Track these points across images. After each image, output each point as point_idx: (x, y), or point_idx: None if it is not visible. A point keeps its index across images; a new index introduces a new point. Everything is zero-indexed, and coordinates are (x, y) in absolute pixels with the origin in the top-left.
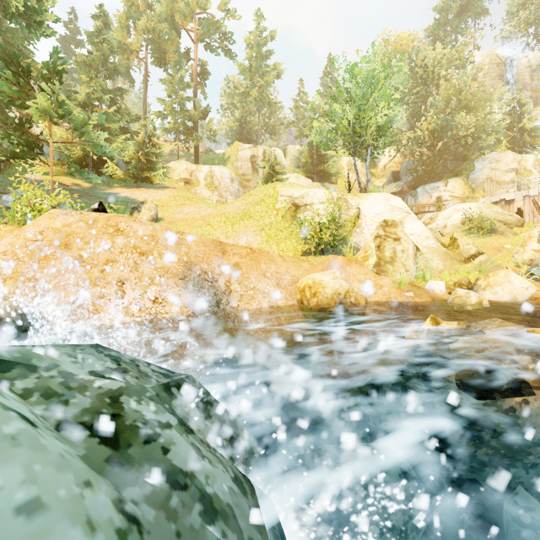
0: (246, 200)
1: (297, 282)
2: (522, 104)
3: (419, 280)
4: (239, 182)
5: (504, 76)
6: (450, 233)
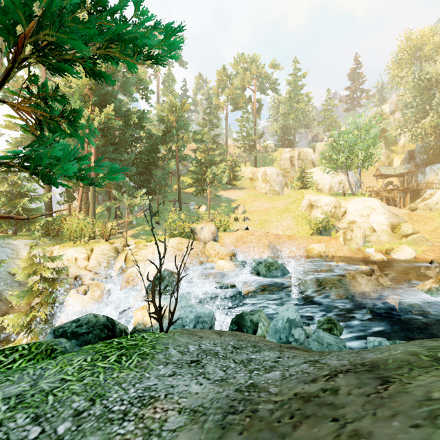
0: (287, 200)
1: (305, 247)
2: None
3: (365, 247)
4: (282, 175)
5: None
6: (438, 208)
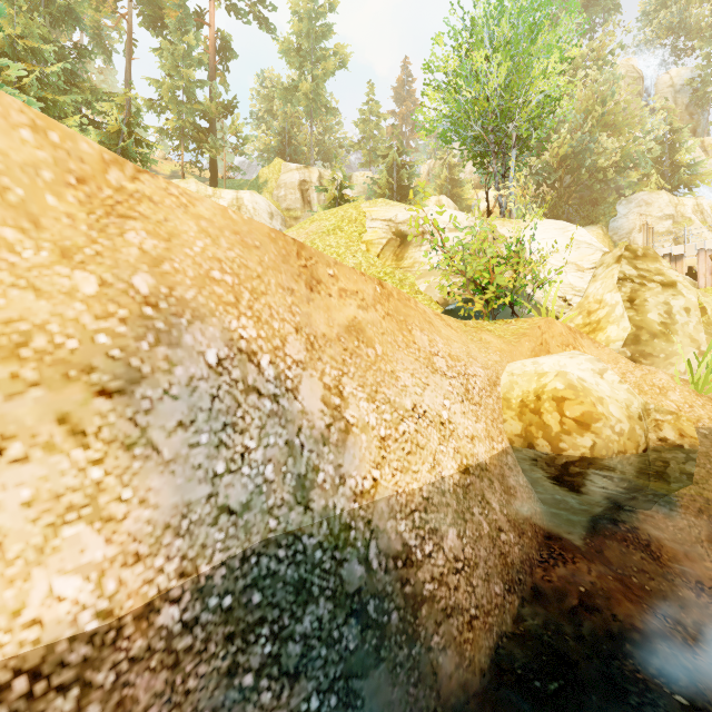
0: (306, 228)
1: (497, 383)
2: (673, 130)
3: None
4: (282, 220)
5: (643, 95)
6: None
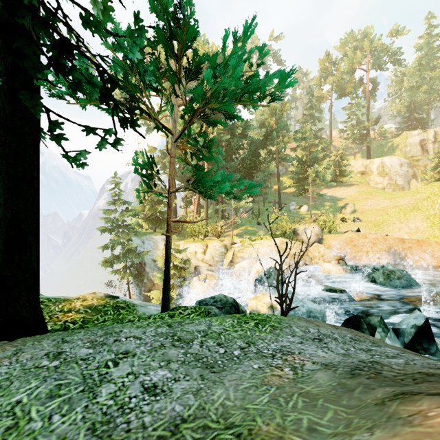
0: (415, 196)
1: None
2: None
3: None
4: (407, 165)
5: None
6: None
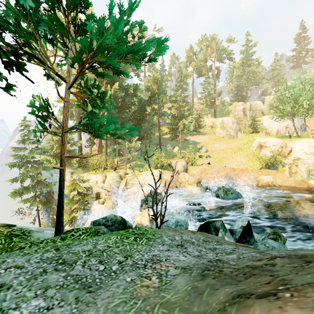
0: (240, 142)
1: (256, 178)
2: None
3: (308, 179)
4: (236, 123)
5: None
6: None
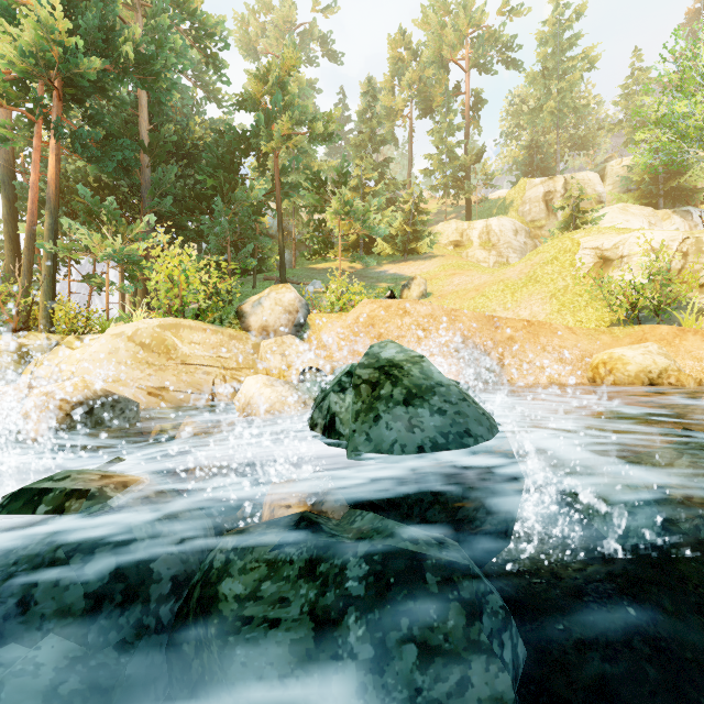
0: (532, 260)
1: (589, 358)
2: None
3: None
4: (525, 233)
5: None
6: None
